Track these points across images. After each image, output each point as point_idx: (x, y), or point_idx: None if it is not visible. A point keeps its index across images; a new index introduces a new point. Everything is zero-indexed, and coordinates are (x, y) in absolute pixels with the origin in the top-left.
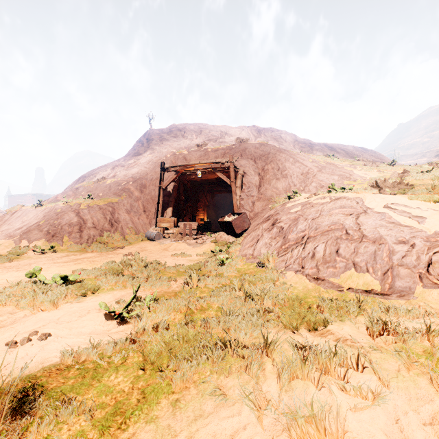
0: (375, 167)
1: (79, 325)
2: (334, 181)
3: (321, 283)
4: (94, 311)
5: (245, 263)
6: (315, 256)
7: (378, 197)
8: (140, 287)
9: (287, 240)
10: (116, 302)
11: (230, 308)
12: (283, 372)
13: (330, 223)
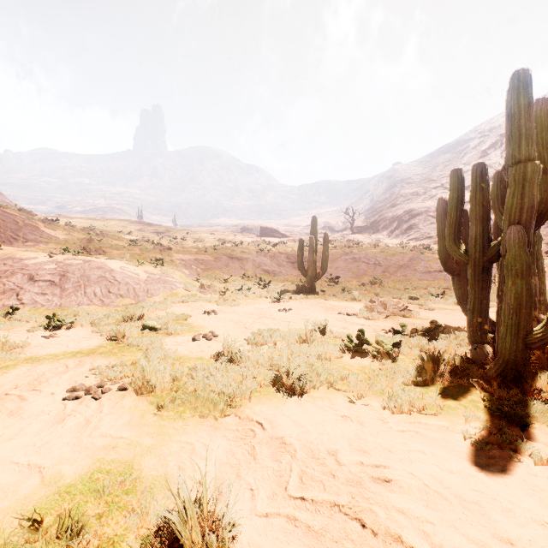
0: (54, 226)
1: (50, 333)
2: (28, 236)
3: (109, 306)
4: (28, 334)
5: (28, 311)
6: (97, 295)
7: (112, 262)
8: (2, 329)
9: (65, 289)
10: (23, 331)
11: (106, 313)
12: (158, 306)
13: (98, 276)
